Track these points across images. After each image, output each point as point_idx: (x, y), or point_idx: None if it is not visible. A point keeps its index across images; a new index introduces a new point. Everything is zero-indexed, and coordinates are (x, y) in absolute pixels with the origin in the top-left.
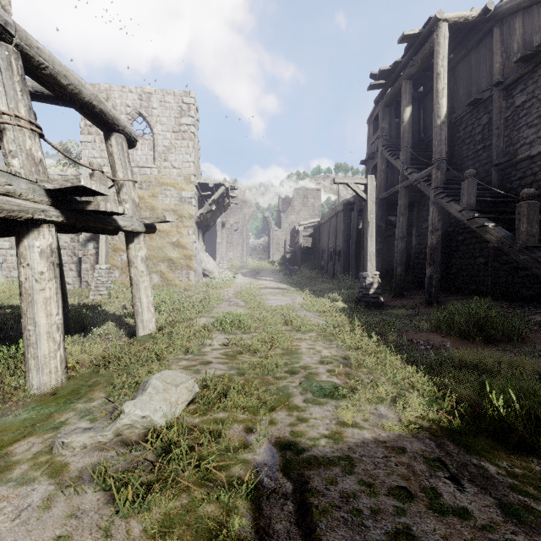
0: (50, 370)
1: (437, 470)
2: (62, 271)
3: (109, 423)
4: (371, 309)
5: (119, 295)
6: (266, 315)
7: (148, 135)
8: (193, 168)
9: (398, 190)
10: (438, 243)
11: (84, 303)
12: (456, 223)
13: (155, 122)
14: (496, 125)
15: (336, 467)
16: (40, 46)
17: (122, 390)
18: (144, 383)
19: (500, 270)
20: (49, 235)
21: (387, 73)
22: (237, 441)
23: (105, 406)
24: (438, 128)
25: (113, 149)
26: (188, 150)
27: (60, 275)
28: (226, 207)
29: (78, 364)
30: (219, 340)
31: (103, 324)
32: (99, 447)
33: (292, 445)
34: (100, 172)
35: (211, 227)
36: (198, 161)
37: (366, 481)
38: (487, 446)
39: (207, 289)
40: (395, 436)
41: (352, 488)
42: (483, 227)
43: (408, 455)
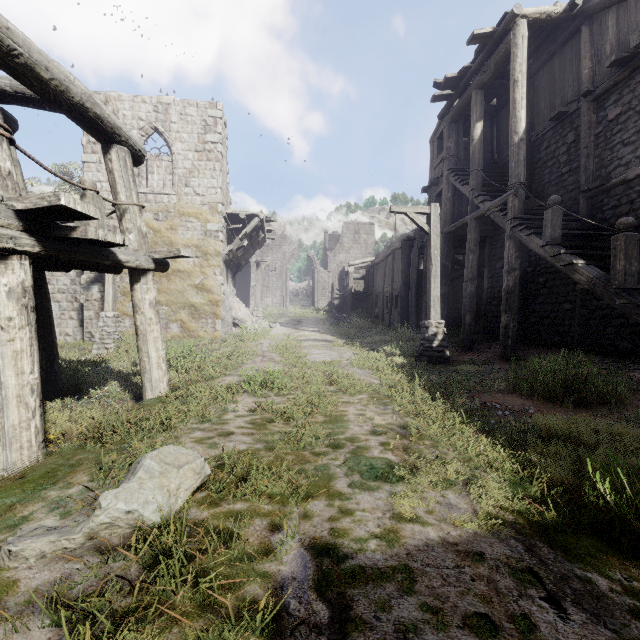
0: (21, 445)
1: (529, 587)
2: (51, 319)
3: (82, 521)
4: (435, 366)
5: (129, 349)
6: (307, 373)
7: (166, 156)
8: (220, 195)
9: (467, 222)
10: (515, 285)
11: (86, 358)
12: (536, 262)
13: (173, 139)
14: (585, 143)
15: (389, 582)
16: (12, 26)
17: (109, 473)
18: (136, 463)
19: (589, 317)
20: (20, 270)
21: (454, 81)
22: (255, 545)
23: (84, 494)
24: (515, 147)
25: (114, 165)
26: (214, 173)
27: (48, 323)
28: (262, 243)
29: (63, 436)
30: (245, 404)
31: (104, 384)
32: (63, 556)
33: (330, 549)
34: (93, 193)
35: (244, 268)
36: (226, 188)
37: (431, 605)
38: (593, 549)
39: (237, 341)
40: (469, 536)
41: (412, 616)
42: (570, 266)
43: (488, 563)
